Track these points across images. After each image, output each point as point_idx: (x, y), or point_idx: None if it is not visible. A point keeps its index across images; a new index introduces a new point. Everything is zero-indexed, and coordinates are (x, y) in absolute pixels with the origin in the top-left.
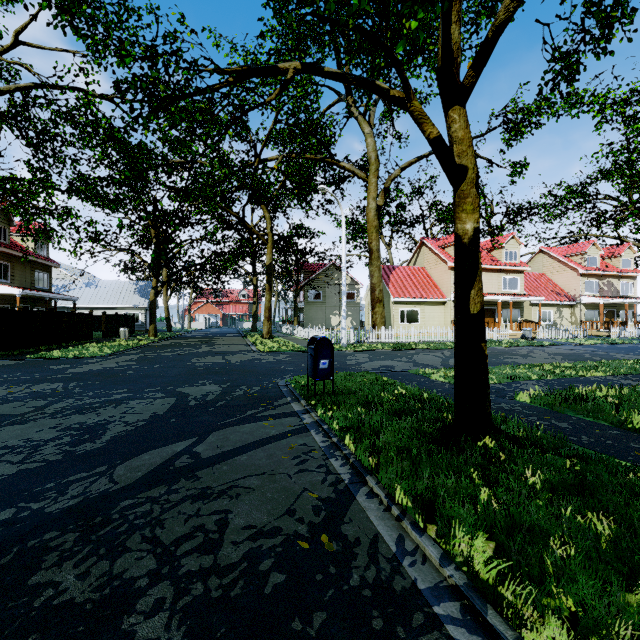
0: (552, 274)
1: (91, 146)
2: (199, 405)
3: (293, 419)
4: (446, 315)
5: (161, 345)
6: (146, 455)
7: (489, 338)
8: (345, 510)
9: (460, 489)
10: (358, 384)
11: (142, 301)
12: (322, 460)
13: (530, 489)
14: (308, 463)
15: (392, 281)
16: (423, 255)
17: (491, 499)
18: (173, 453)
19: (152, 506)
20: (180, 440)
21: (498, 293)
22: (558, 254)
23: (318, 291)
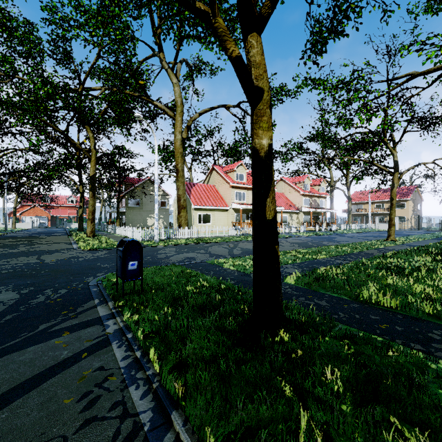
0: (287, 194)
1: None
2: None
3: (95, 329)
4: (228, 218)
5: None
6: None
7: None
8: None
9: (276, 415)
10: (166, 278)
11: None
12: (119, 392)
13: (336, 396)
14: (99, 403)
15: (193, 194)
16: (213, 177)
17: (309, 424)
18: None
19: None
20: None
21: None
22: (290, 182)
23: (137, 199)
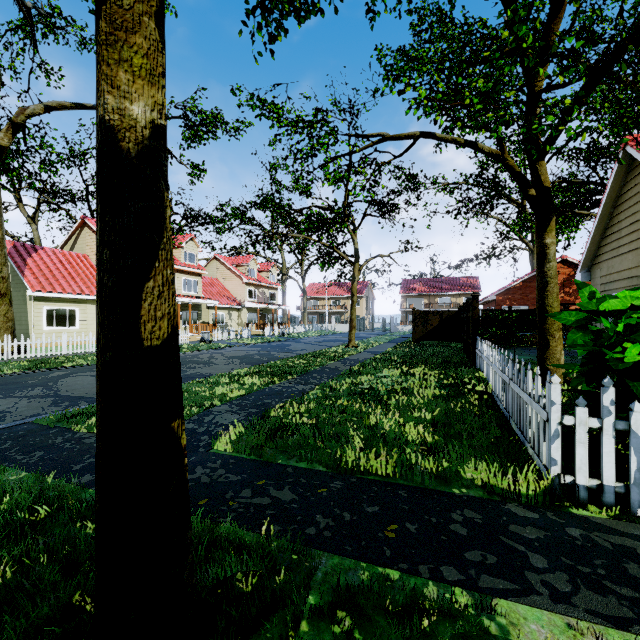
0: (224, 280)
1: None
2: None
3: None
4: None
5: None
6: None
7: None
8: None
9: None
10: None
11: None
12: None
13: None
14: None
15: (31, 267)
16: (86, 239)
17: None
18: None
19: None
20: None
21: (178, 294)
22: (229, 263)
23: None
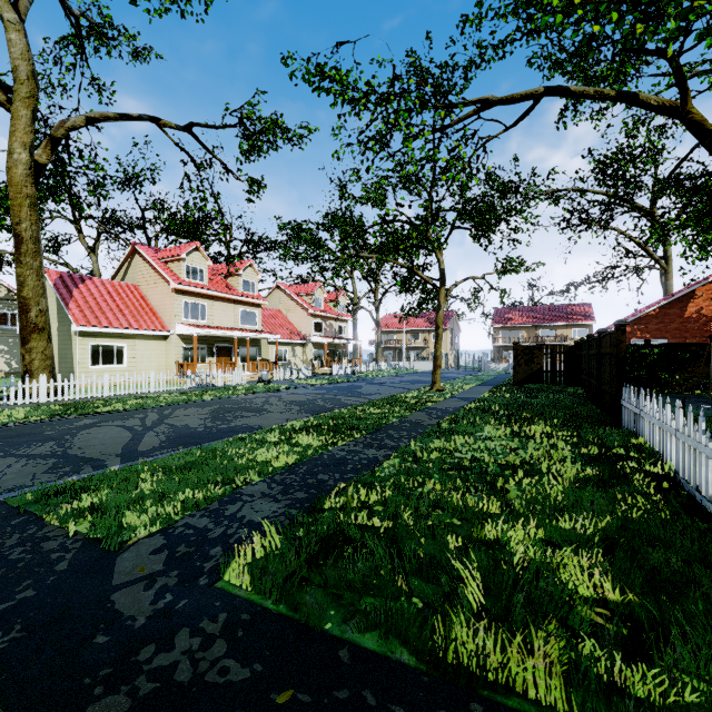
0: (288, 312)
1: None
2: None
3: None
4: (169, 354)
5: None
6: None
7: (223, 383)
8: None
9: None
10: None
11: None
12: None
13: None
14: None
15: (77, 299)
16: (137, 268)
17: None
18: None
19: None
20: None
21: (235, 328)
22: (293, 292)
23: None
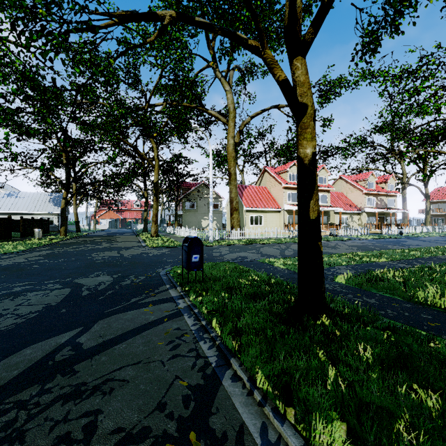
0: (347, 193)
1: (4, 81)
2: (90, 295)
3: (170, 304)
4: (281, 220)
5: (69, 243)
6: (28, 349)
7: None
8: (212, 398)
9: (310, 369)
10: (222, 272)
11: (55, 208)
12: (193, 343)
13: (365, 364)
14: (180, 348)
15: (245, 196)
16: (265, 178)
17: (336, 377)
18: (56, 345)
19: (18, 413)
20: (66, 331)
21: None
22: (351, 180)
23: (192, 202)
